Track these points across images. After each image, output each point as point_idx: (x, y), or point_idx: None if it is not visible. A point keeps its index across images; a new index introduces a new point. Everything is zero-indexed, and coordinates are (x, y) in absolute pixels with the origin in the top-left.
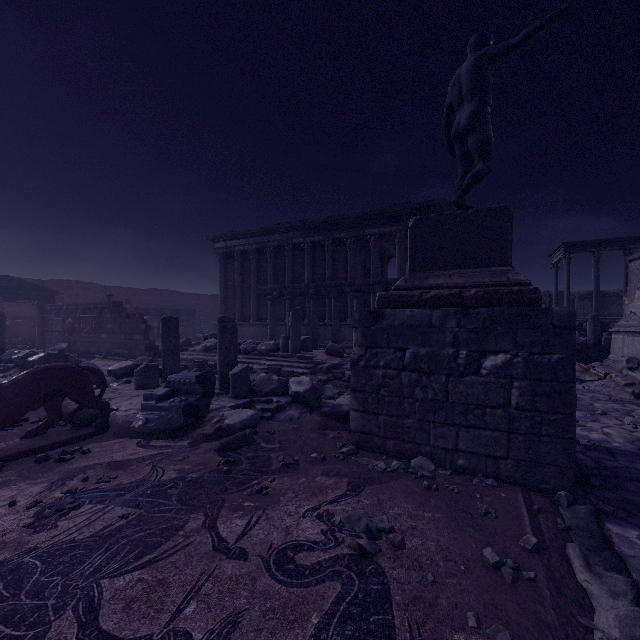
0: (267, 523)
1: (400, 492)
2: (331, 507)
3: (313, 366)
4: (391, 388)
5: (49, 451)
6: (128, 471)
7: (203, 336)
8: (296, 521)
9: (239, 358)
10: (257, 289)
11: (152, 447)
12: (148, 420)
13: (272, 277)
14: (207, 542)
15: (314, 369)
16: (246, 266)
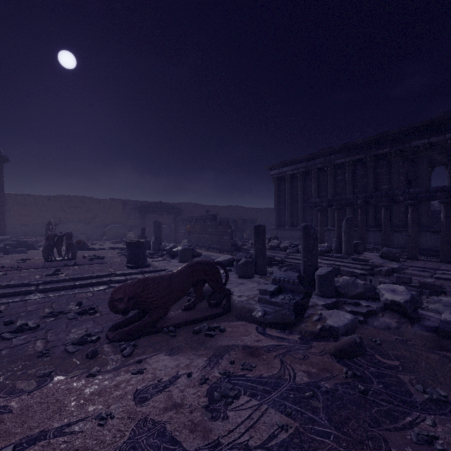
0: None
1: None
2: None
3: (370, 268)
4: None
5: (198, 323)
6: (261, 361)
7: (267, 238)
8: None
9: (298, 256)
10: (303, 202)
11: (270, 336)
12: (265, 312)
13: (316, 192)
14: None
15: (371, 271)
16: (294, 185)
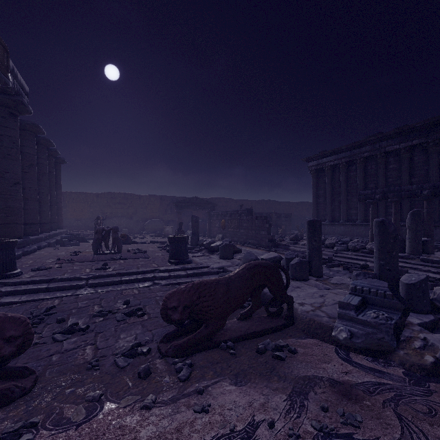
0: None
1: None
2: None
3: None
4: None
5: (259, 337)
6: (366, 410)
7: None
8: None
9: (348, 254)
10: (346, 195)
11: (360, 366)
12: (352, 333)
13: (362, 184)
14: None
15: None
16: (335, 177)
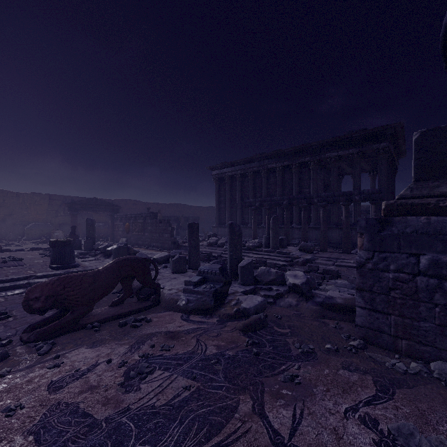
0: (312, 419)
1: (438, 402)
2: (370, 410)
3: (290, 260)
4: (403, 291)
5: (126, 317)
6: (180, 342)
7: (207, 235)
8: (340, 422)
9: None
10: (241, 202)
11: (192, 321)
12: (189, 301)
13: (252, 193)
14: (263, 432)
15: (291, 262)
16: (233, 186)
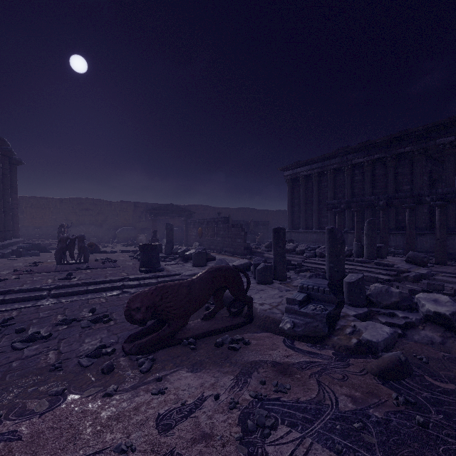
0: None
1: None
2: None
3: (395, 273)
4: None
5: (219, 334)
6: (296, 381)
7: None
8: None
9: (315, 260)
10: (318, 204)
11: (300, 351)
12: (294, 324)
13: (332, 194)
14: None
15: (397, 276)
16: (309, 187)
